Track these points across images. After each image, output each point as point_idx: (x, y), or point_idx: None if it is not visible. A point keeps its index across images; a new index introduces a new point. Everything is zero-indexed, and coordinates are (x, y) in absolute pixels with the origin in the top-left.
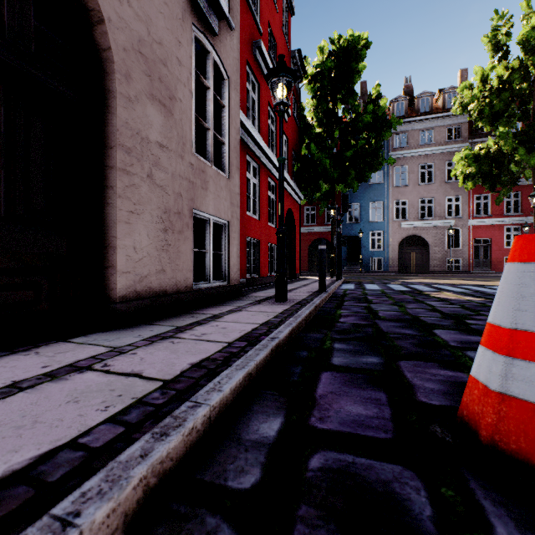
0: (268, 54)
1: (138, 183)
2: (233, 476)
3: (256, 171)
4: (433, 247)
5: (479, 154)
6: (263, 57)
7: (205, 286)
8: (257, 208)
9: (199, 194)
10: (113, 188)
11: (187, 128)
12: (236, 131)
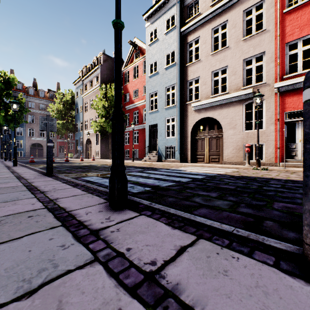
0: None
1: None
2: None
3: None
4: (45, 148)
5: None
6: None
7: None
8: None
9: None
10: None
11: None
12: None
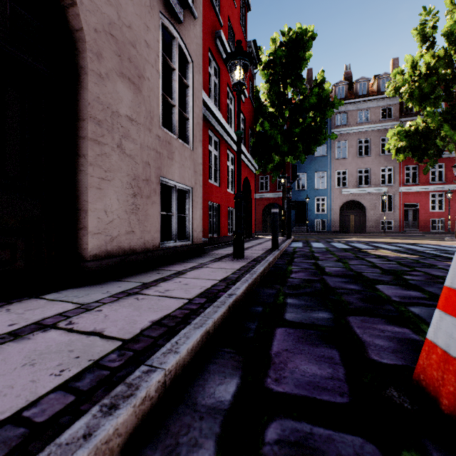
0: (228, 43)
1: (109, 152)
2: (186, 452)
3: (217, 145)
4: (369, 211)
5: (409, 130)
6: (223, 45)
7: (171, 245)
8: (218, 177)
9: (165, 163)
10: (85, 156)
11: (155, 104)
12: (199, 108)
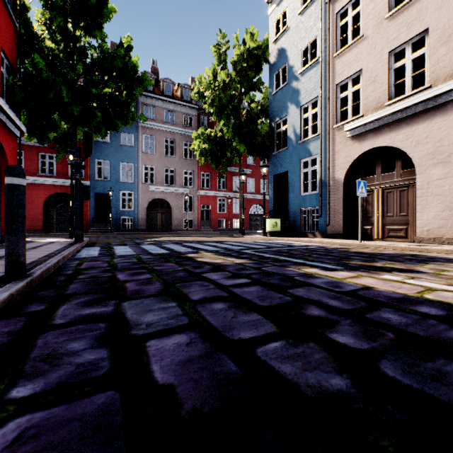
0: None
1: None
2: None
3: None
4: (175, 210)
5: (211, 135)
6: None
7: None
8: None
9: None
10: None
11: None
12: None
